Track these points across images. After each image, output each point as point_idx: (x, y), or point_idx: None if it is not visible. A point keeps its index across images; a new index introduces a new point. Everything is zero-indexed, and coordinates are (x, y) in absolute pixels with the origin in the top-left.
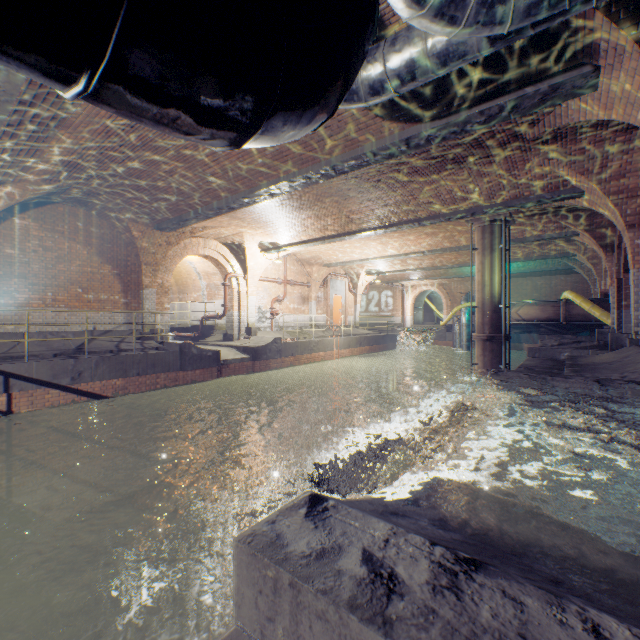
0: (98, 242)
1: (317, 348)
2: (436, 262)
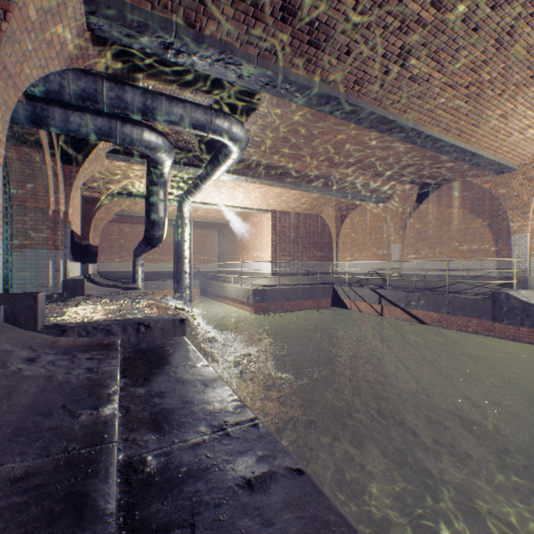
0: (469, 202)
1: None
2: None
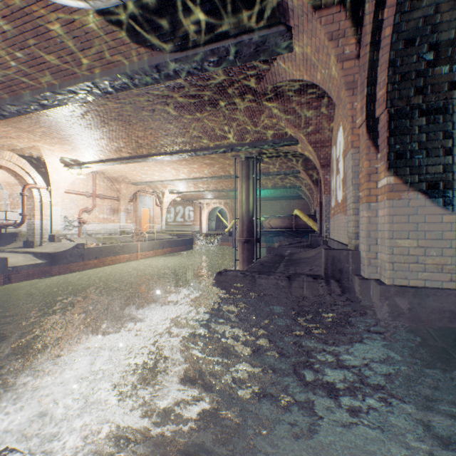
0: None
1: (122, 251)
2: (219, 186)
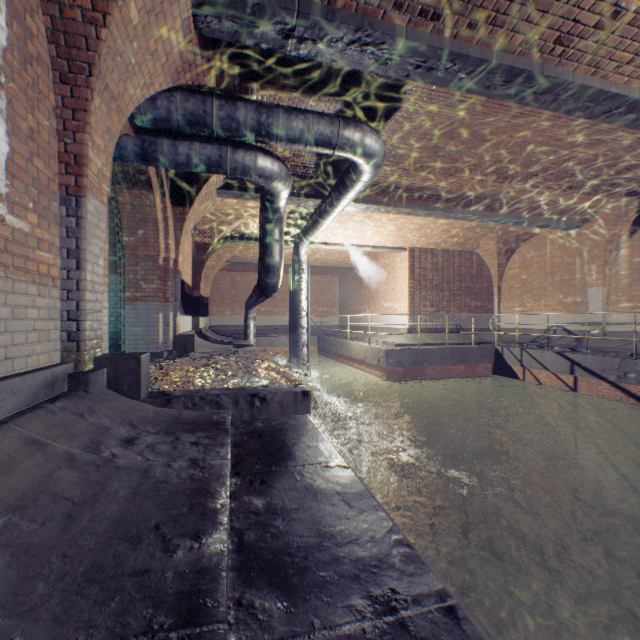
0: None
1: None
2: None
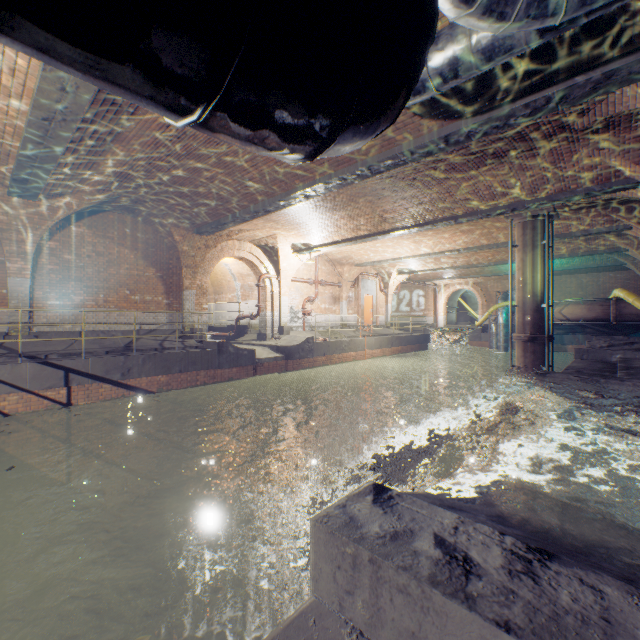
0: (143, 247)
1: (348, 348)
2: (471, 260)
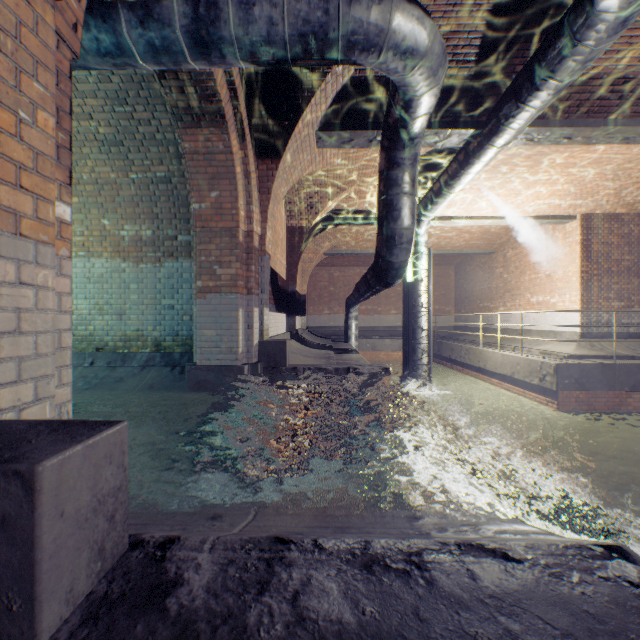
0: None
1: None
2: None
